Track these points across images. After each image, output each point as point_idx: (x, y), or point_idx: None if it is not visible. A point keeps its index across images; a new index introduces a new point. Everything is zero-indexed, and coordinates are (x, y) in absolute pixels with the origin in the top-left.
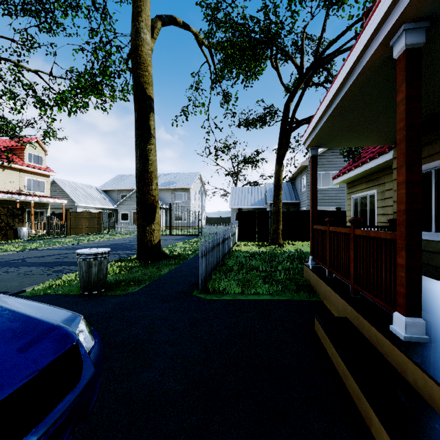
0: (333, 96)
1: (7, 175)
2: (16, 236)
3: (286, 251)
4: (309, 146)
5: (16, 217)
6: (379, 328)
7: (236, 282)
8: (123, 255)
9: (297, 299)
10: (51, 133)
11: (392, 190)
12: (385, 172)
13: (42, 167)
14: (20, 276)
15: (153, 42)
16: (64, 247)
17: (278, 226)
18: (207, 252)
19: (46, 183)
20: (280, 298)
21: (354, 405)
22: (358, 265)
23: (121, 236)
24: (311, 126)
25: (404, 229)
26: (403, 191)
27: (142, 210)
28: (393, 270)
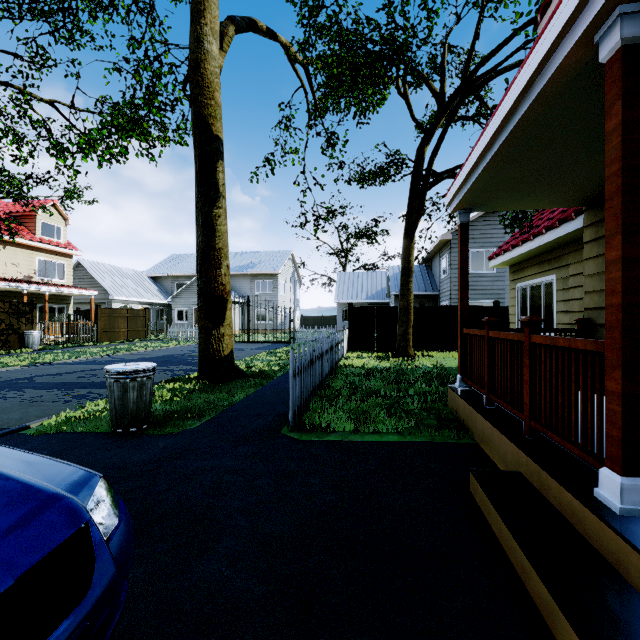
0: (496, 129)
1: (10, 255)
2: (22, 344)
3: (419, 366)
4: (456, 208)
5: (22, 316)
6: (576, 494)
7: (347, 414)
8: (178, 372)
9: (439, 441)
10: (76, 193)
11: (579, 275)
12: (569, 249)
13: (61, 243)
14: (24, 404)
15: (223, 57)
16: (92, 360)
17: (408, 329)
18: (302, 369)
19: (67, 266)
20: (413, 439)
21: (542, 622)
22: (537, 390)
23: (176, 344)
24: (460, 178)
25: (619, 336)
26: (618, 274)
27: (206, 306)
28: (598, 400)
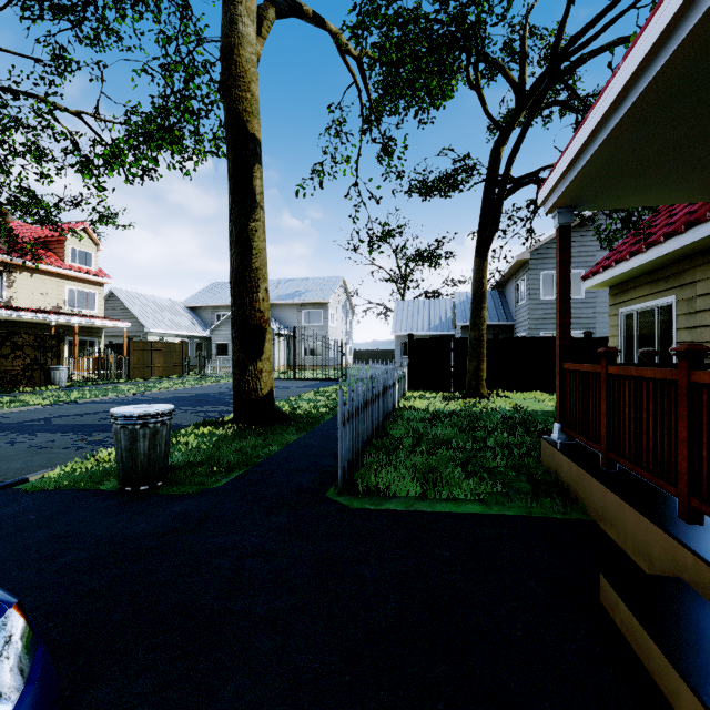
0: (632, 75)
1: (38, 283)
2: (48, 381)
3: (496, 409)
4: (554, 206)
5: (48, 350)
6: None
7: (411, 472)
8: (212, 414)
9: (539, 515)
10: (110, 217)
11: None
12: (696, 262)
13: (92, 270)
14: (31, 451)
15: (261, 44)
16: (120, 398)
17: (480, 365)
18: (354, 414)
19: (98, 295)
20: (502, 510)
21: None
22: (703, 453)
23: (215, 381)
24: (563, 163)
25: None
26: None
27: (241, 337)
28: None
